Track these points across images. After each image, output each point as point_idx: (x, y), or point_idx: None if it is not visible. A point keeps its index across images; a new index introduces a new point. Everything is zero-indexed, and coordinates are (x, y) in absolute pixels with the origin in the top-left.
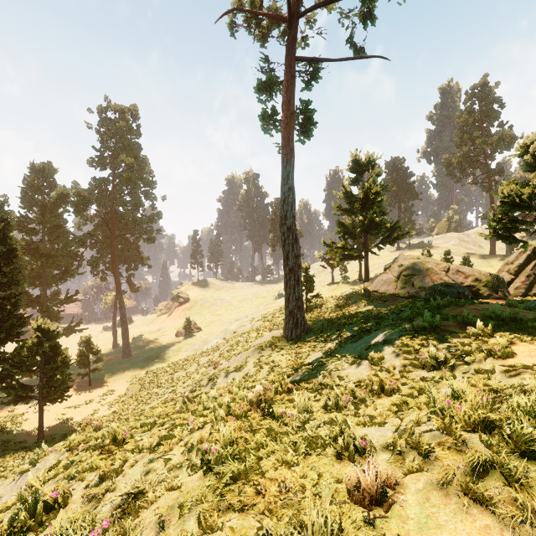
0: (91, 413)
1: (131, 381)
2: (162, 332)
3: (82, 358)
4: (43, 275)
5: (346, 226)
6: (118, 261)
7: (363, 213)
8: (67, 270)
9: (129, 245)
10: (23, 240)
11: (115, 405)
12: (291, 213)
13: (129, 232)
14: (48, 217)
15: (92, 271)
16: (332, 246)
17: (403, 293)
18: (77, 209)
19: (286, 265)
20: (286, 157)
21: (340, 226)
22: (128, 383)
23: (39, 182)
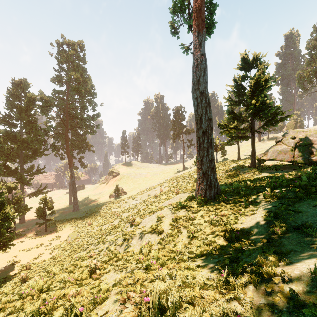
0: (36, 256)
1: (74, 229)
2: (101, 194)
3: (39, 212)
4: (21, 154)
5: (235, 113)
6: (72, 147)
7: (254, 97)
8: (35, 151)
9: (79, 137)
10: (5, 130)
11: (56, 250)
12: (204, 79)
13: (79, 128)
14: (24, 115)
15: (55, 154)
16: (226, 127)
17: (301, 160)
18: (43, 110)
19: (198, 128)
20: (198, 28)
21: (230, 114)
22: (72, 230)
23: (18, 92)
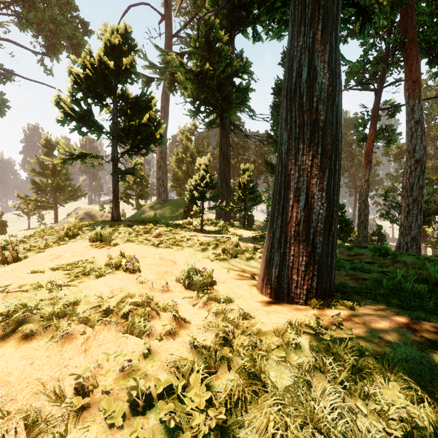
0: None
1: None
2: None
3: None
4: None
5: (39, 185)
6: None
7: (52, 178)
8: None
9: None
10: None
11: None
12: None
13: None
14: None
15: None
16: (25, 199)
17: None
18: None
19: None
20: None
21: (34, 184)
22: None
23: None
